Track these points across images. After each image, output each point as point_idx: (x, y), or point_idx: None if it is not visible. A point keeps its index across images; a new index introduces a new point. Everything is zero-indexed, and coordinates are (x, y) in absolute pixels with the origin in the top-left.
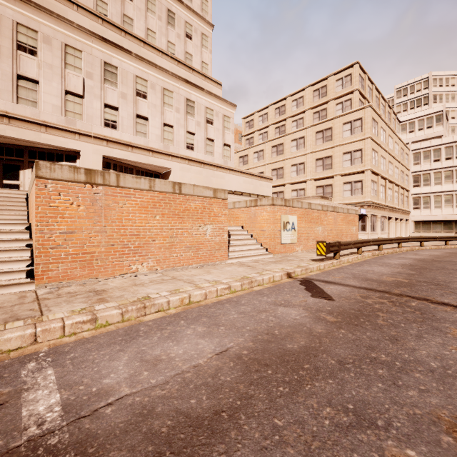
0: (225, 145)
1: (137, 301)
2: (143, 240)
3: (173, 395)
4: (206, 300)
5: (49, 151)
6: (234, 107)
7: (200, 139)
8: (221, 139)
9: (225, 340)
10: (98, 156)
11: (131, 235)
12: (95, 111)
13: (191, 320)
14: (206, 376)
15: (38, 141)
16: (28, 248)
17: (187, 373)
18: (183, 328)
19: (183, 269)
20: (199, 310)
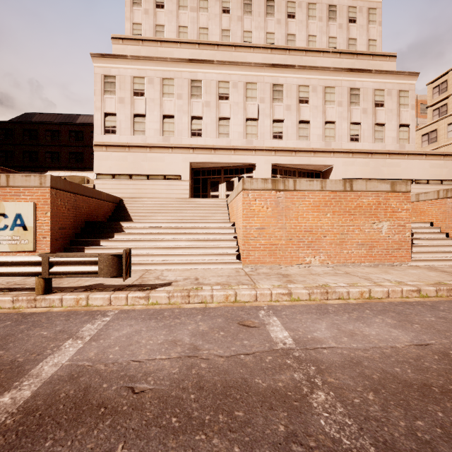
0: (400, 126)
1: (319, 287)
2: (315, 236)
3: (376, 359)
4: (389, 299)
5: (235, 168)
6: (415, 76)
7: (366, 127)
8: (395, 120)
9: (422, 336)
10: (268, 165)
11: (305, 231)
12: (266, 128)
13: (376, 311)
14: (407, 357)
15: (230, 161)
16: (235, 239)
17: (385, 349)
18: (370, 316)
19: (354, 266)
20: (384, 305)
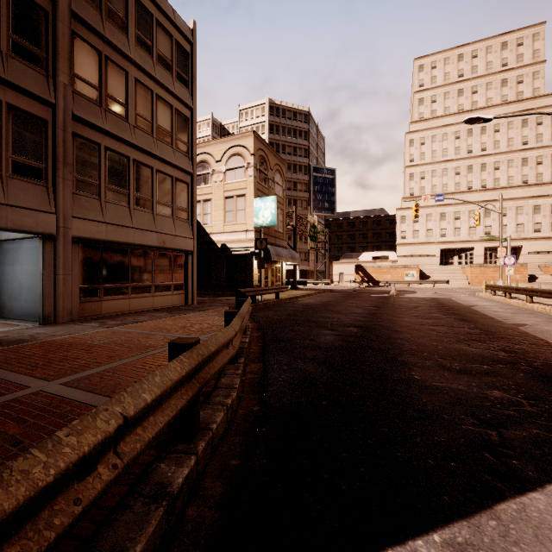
0: None
1: None
2: (493, 279)
3: None
4: None
5: (463, 249)
6: None
7: (545, 224)
8: None
9: None
10: (482, 248)
11: (490, 278)
12: (480, 230)
13: None
14: None
15: (460, 247)
16: (467, 280)
17: None
18: None
19: None
20: None
